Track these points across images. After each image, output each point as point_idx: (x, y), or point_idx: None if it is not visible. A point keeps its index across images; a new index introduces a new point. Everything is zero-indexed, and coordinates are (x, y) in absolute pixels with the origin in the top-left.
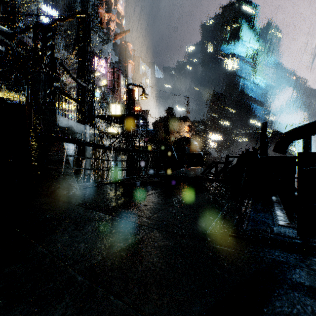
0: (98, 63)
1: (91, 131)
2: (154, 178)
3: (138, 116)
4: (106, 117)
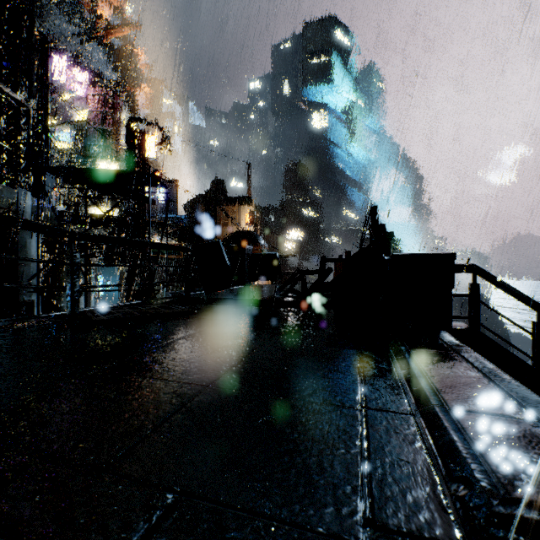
0: (67, 74)
1: (35, 205)
2: (177, 306)
3: (147, 176)
4: (69, 172)
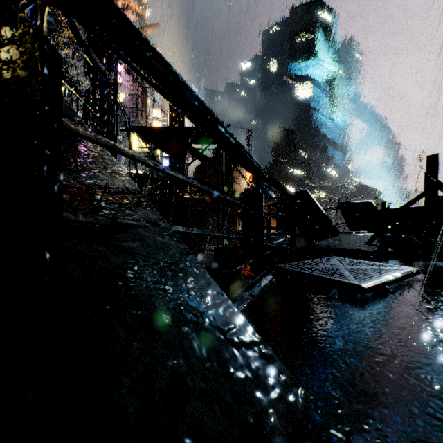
0: None
1: None
2: (362, 260)
3: None
4: (154, 130)
